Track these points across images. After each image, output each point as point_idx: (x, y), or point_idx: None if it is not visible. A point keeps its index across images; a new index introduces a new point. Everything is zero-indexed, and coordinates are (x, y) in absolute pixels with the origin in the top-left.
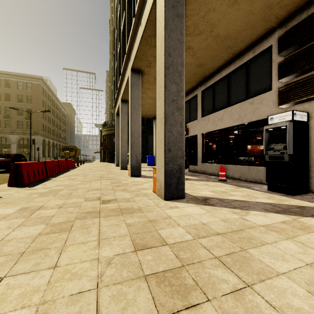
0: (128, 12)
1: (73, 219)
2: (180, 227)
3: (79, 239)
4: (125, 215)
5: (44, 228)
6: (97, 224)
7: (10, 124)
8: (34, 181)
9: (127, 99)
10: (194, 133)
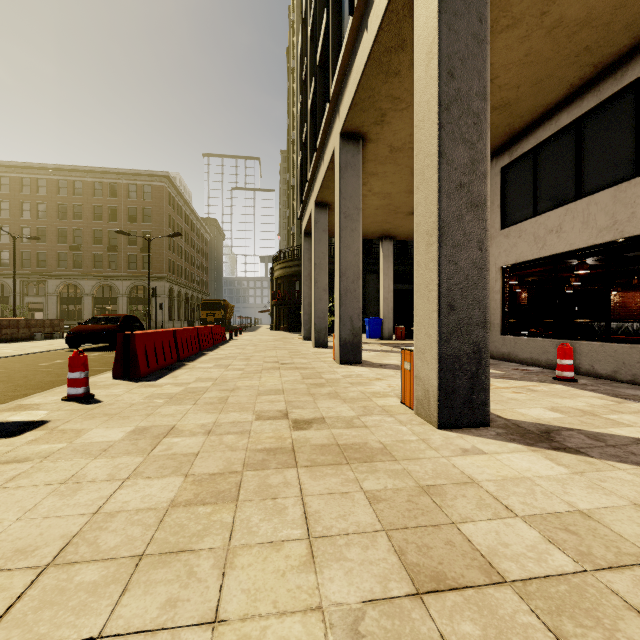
0: (334, 12)
1: (240, 467)
2: (519, 519)
3: (261, 529)
4: (356, 466)
5: (181, 487)
6: (296, 488)
7: (117, 262)
8: (157, 369)
9: (328, 201)
10: None
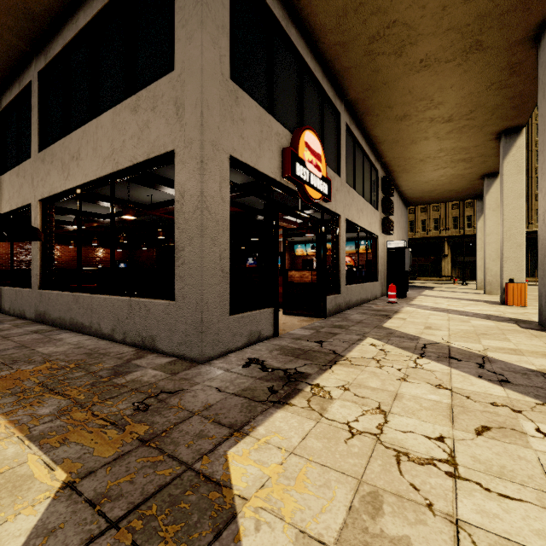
0: None
1: None
2: None
3: None
4: None
5: None
6: None
7: None
8: None
9: None
10: (336, 207)
